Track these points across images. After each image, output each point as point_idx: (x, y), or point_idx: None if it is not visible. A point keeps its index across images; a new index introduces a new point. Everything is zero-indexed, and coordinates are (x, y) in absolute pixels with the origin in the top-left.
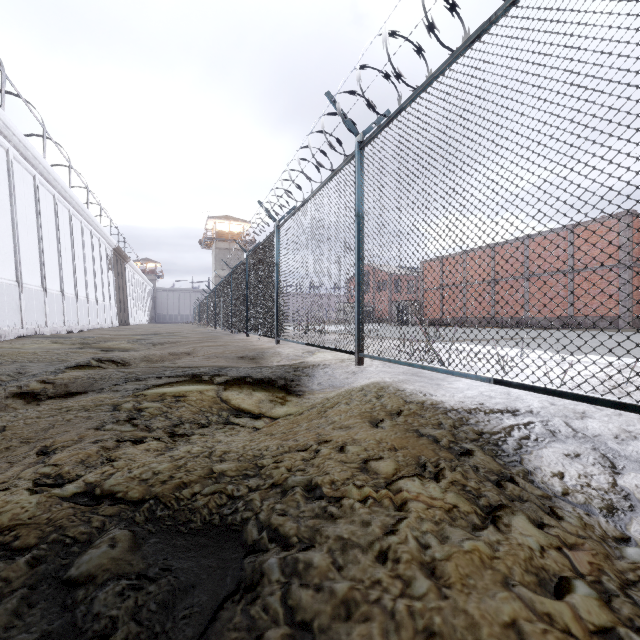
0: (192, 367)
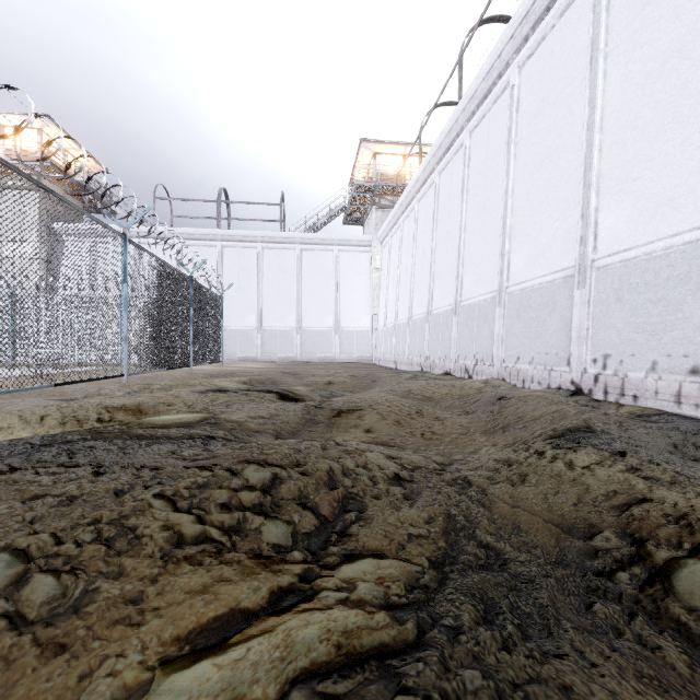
0: (55, 465)
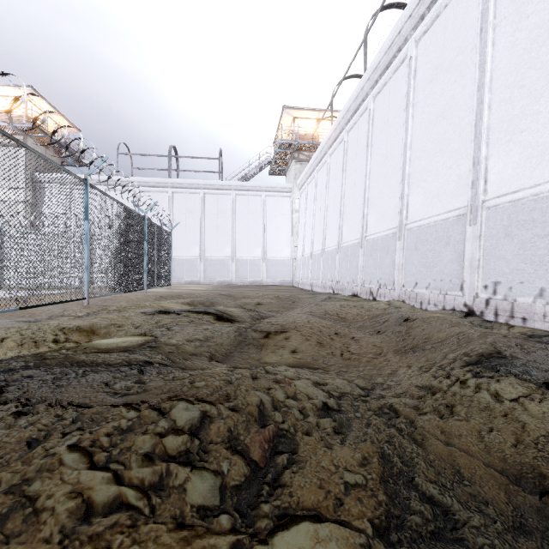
0: None
